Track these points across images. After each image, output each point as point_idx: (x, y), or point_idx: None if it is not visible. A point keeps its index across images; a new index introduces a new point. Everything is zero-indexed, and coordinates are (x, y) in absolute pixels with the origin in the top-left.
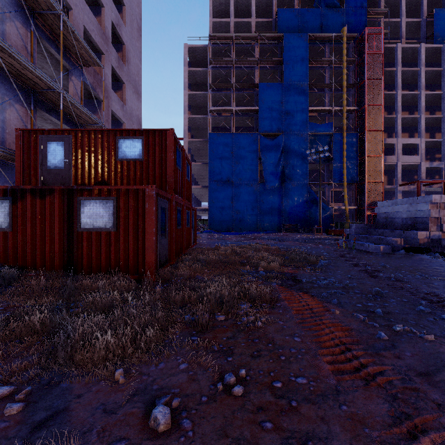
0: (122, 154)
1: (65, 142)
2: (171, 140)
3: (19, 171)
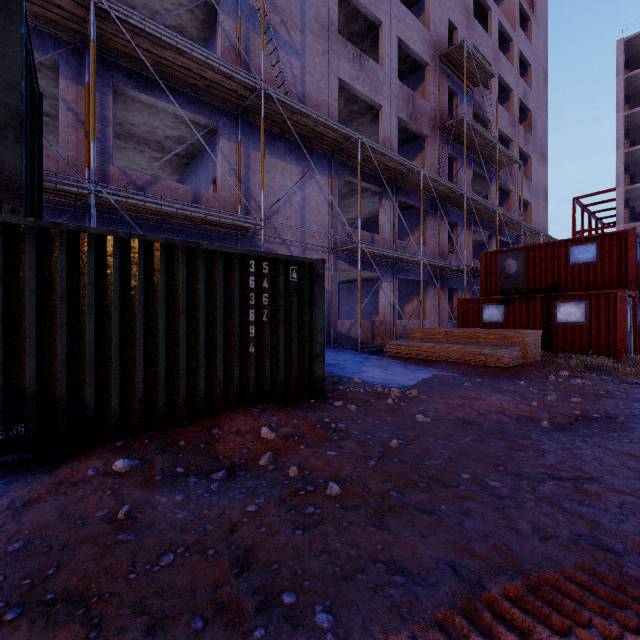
0: (574, 260)
1: (518, 257)
2: (632, 239)
3: (482, 282)
